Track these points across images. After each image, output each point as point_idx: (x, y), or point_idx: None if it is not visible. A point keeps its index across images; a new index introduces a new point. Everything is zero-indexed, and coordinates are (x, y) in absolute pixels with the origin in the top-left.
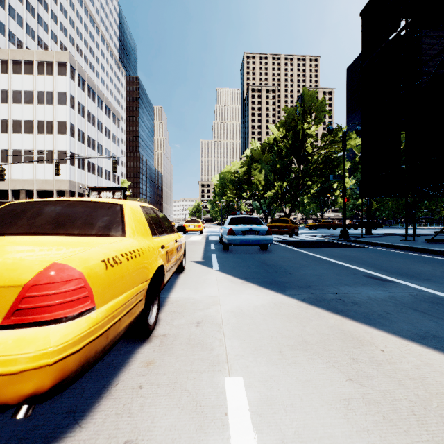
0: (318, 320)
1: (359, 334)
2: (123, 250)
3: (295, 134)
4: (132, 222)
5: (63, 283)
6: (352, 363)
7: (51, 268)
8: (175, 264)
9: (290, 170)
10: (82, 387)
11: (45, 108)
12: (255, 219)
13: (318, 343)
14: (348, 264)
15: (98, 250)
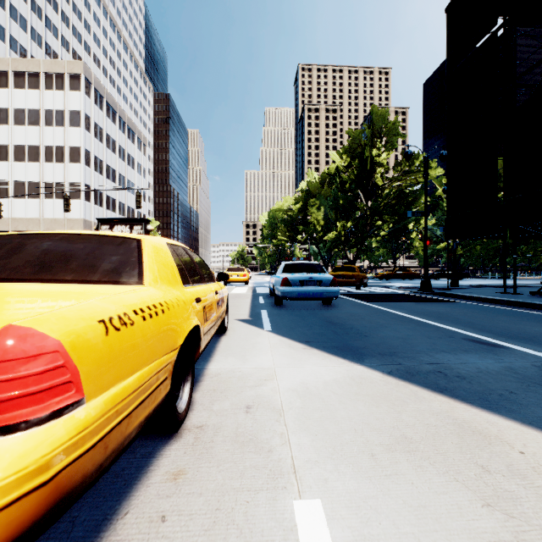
0: (416, 404)
1: (481, 426)
2: (137, 304)
3: (361, 162)
4: (154, 264)
5: (22, 361)
6: (484, 475)
7: (2, 334)
8: (215, 324)
9: (355, 207)
10: (72, 519)
11: (54, 131)
12: (316, 266)
13: (425, 440)
14: (439, 323)
15: (94, 303)
